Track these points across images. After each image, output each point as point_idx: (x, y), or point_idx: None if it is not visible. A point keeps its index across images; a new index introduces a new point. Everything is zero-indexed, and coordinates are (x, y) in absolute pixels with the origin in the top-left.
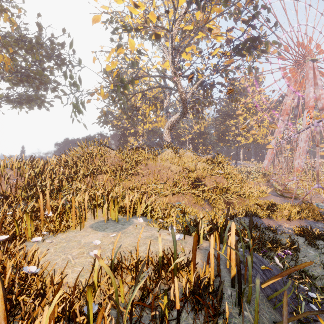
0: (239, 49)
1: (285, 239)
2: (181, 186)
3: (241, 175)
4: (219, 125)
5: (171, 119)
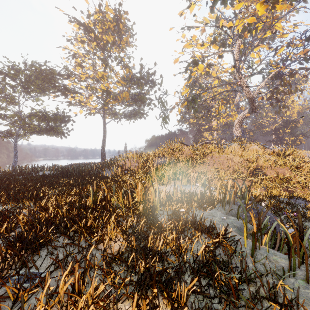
0: None
1: (308, 211)
2: (240, 174)
3: None
4: None
5: (240, 115)
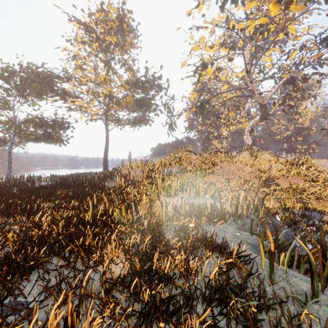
0: None
1: (325, 225)
2: (251, 184)
3: None
4: None
5: (251, 122)
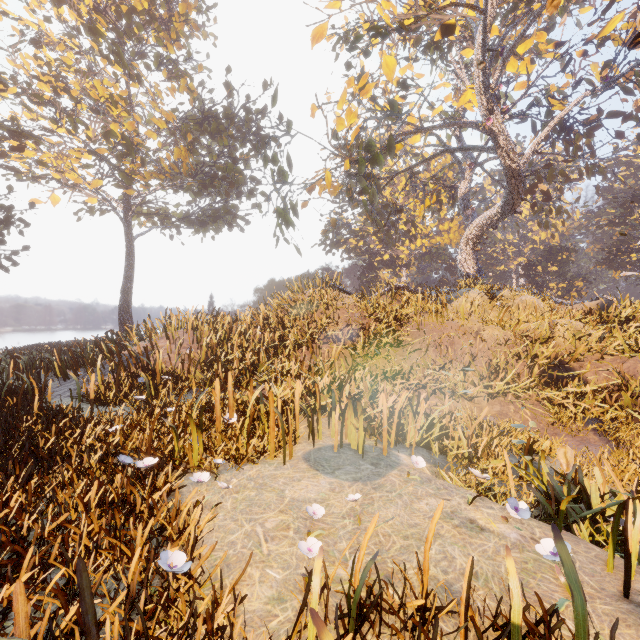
0: None
1: None
2: (511, 378)
3: None
4: (610, 225)
5: (478, 221)
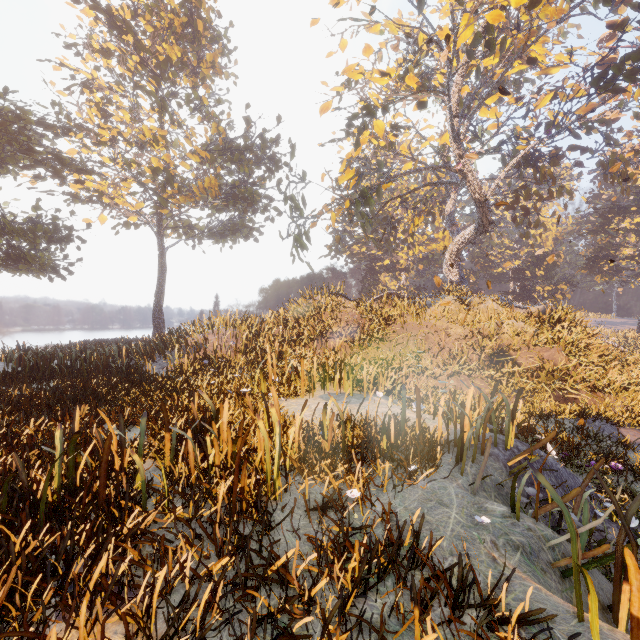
0: (608, 79)
1: (635, 454)
2: (465, 363)
3: (633, 351)
4: (591, 234)
5: (459, 237)
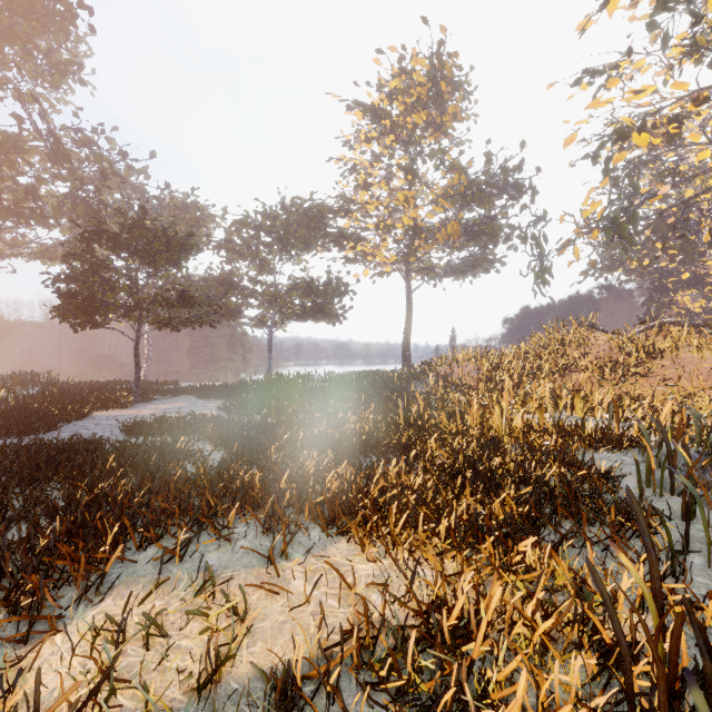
0: None
1: None
2: None
3: None
4: None
5: None
